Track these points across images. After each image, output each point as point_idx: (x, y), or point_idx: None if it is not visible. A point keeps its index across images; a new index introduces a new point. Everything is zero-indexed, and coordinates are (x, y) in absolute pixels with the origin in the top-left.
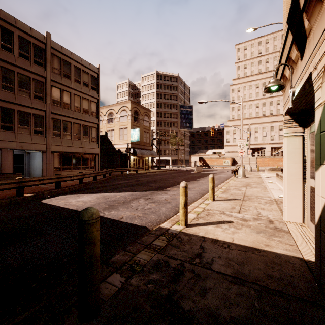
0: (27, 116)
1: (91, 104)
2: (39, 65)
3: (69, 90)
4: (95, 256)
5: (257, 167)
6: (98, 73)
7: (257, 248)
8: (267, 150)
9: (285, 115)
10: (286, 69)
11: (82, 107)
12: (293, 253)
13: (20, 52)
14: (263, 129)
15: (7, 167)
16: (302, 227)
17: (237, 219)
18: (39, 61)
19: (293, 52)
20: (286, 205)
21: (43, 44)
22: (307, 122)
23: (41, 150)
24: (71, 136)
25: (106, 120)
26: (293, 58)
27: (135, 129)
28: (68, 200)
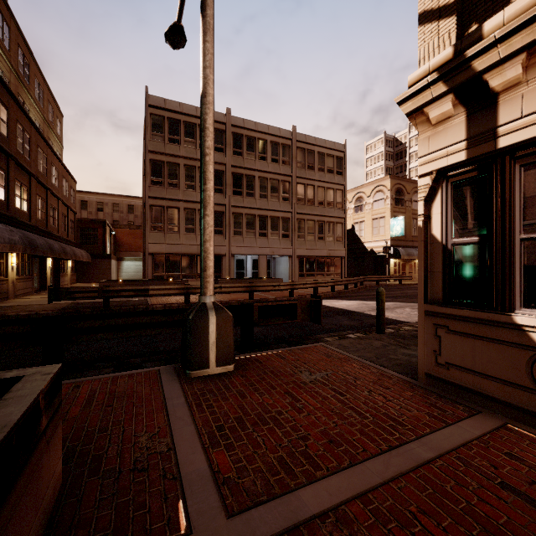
0: (277, 220)
1: (336, 193)
2: (286, 164)
3: (313, 182)
4: (383, 308)
5: None
6: (344, 151)
7: None
8: None
9: None
10: None
11: (325, 200)
12: None
13: (271, 157)
14: None
15: (262, 273)
16: None
17: None
18: (286, 160)
19: None
20: None
21: (289, 141)
22: None
23: (288, 254)
24: (315, 237)
25: (352, 208)
26: None
27: (398, 218)
28: (331, 303)
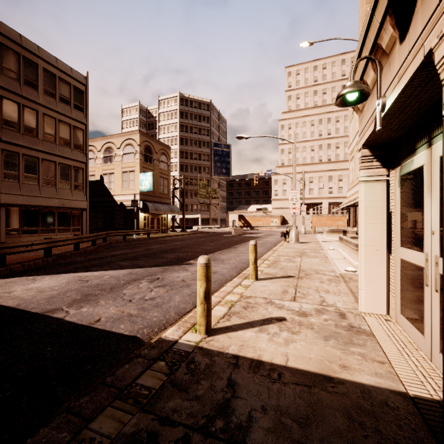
0: None
1: (74, 131)
2: None
3: (35, 106)
4: None
5: (312, 228)
6: (86, 85)
7: (328, 374)
8: (324, 206)
9: (363, 148)
10: (369, 70)
11: (57, 136)
12: (389, 380)
13: None
14: (319, 179)
15: None
16: (389, 323)
17: (292, 313)
18: None
19: (385, 33)
20: (364, 287)
21: None
22: (396, 159)
23: None
24: (39, 181)
25: (101, 158)
26: (384, 44)
27: (147, 173)
28: (10, 288)
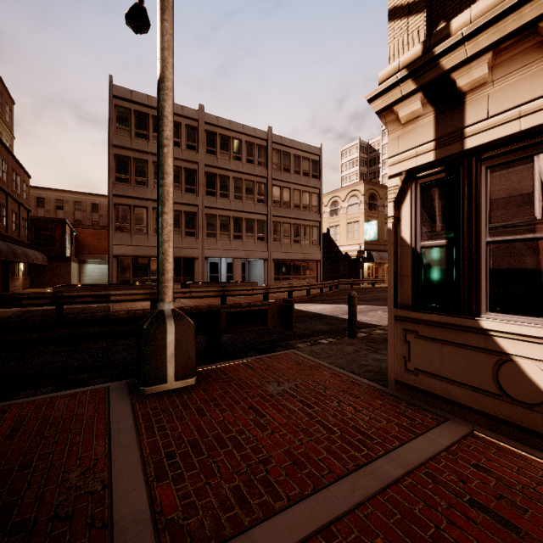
0: (252, 222)
1: (312, 197)
2: (262, 165)
3: (289, 185)
4: (355, 312)
5: None
6: (320, 155)
7: None
8: None
9: None
10: None
11: (301, 204)
12: None
13: (246, 157)
14: None
15: (237, 276)
16: None
17: None
18: (262, 161)
19: None
20: None
21: (265, 142)
22: None
23: (263, 258)
24: (291, 240)
25: (328, 212)
26: None
27: (371, 222)
28: (306, 307)
